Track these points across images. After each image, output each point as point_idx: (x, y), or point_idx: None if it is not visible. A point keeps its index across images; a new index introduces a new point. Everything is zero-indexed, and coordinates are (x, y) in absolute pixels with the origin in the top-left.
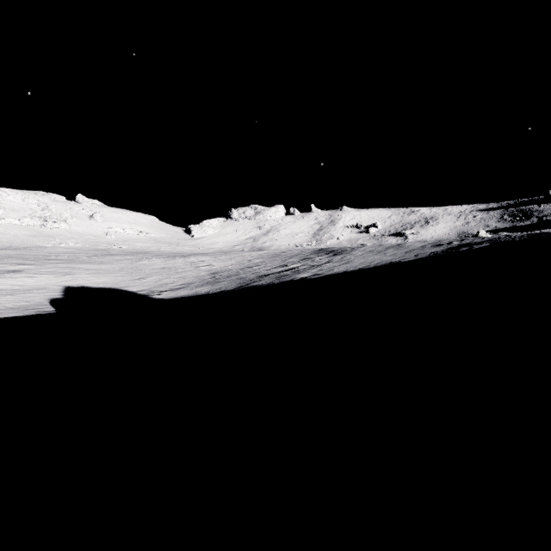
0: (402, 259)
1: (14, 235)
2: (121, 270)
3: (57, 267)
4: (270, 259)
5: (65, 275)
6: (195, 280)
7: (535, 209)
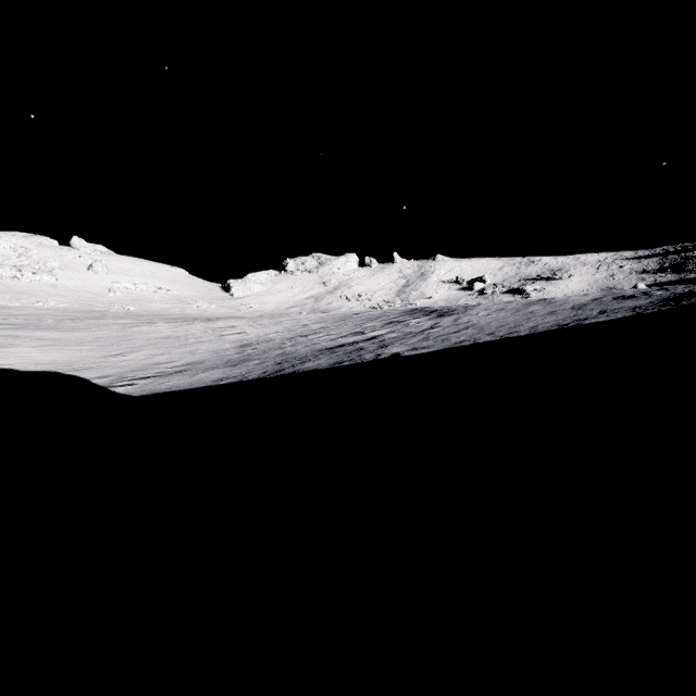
0: (580, 319)
1: None
2: (96, 341)
3: None
4: (337, 323)
5: None
6: (208, 357)
7: None
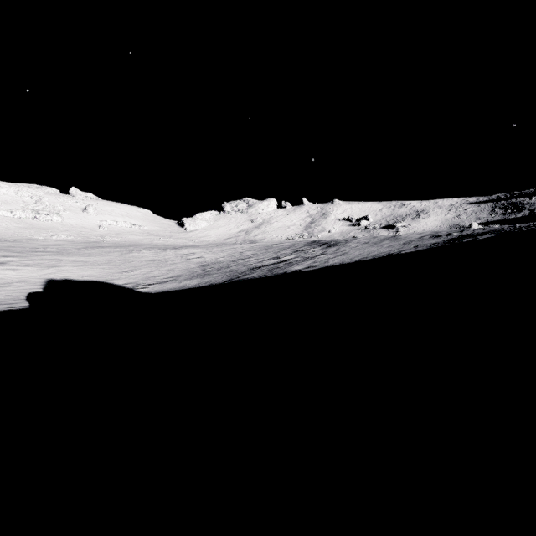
0: (401, 250)
1: (5, 227)
2: (109, 263)
3: (43, 259)
4: (262, 251)
5: (49, 267)
6: (184, 272)
7: (527, 202)
